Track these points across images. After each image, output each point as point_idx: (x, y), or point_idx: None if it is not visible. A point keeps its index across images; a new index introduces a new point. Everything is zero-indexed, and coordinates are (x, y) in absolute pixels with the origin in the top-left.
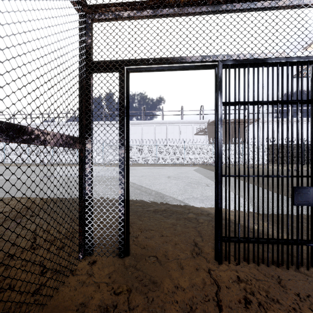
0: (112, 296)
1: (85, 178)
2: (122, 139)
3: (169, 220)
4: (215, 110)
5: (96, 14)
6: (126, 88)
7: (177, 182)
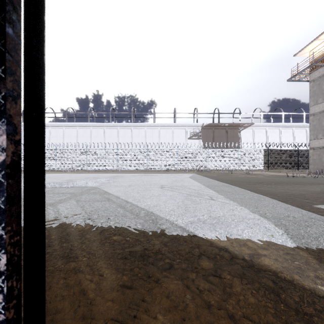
0: None
1: None
2: None
3: (170, 280)
4: None
5: None
6: None
7: (173, 194)
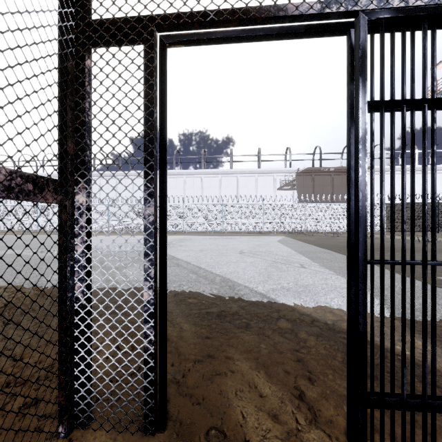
0: None
1: (73, 266)
2: (149, 183)
3: (246, 334)
4: (350, 122)
5: None
6: (159, 78)
7: (254, 260)
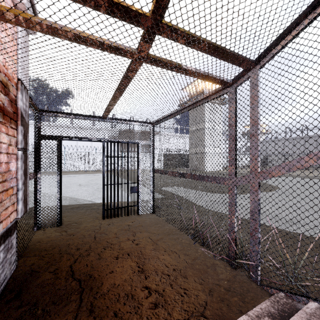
0: (59, 233)
1: (37, 191)
2: (58, 172)
3: (82, 210)
4: (103, 159)
5: (44, 113)
6: (60, 148)
7: (87, 188)
